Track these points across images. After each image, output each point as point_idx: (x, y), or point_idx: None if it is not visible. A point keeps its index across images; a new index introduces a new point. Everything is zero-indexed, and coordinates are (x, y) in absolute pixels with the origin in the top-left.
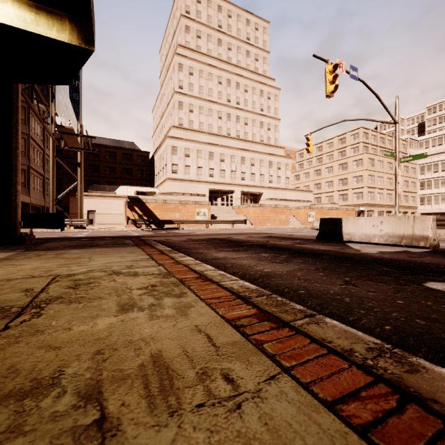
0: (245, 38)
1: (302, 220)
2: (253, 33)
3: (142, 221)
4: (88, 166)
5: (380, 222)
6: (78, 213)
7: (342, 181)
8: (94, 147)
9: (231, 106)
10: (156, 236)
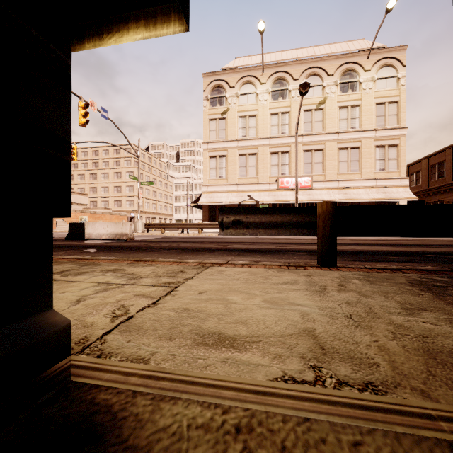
0: None
1: None
2: None
3: None
4: None
5: (107, 226)
6: None
7: (117, 188)
8: None
9: None
10: None
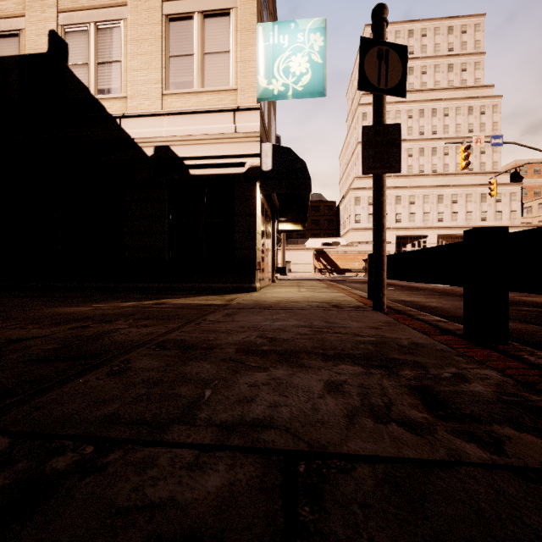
0: (445, 51)
1: None
2: (458, 40)
3: (325, 270)
4: None
5: None
6: (282, 264)
7: None
8: None
9: (424, 138)
10: (331, 279)
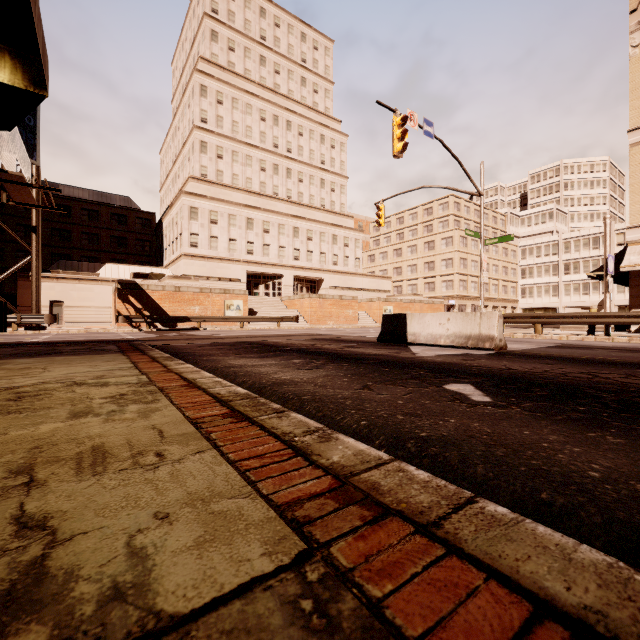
0: (299, 59)
1: (376, 316)
2: (311, 54)
3: (140, 318)
4: (52, 231)
5: (447, 320)
6: (33, 305)
7: (428, 265)
8: (61, 200)
9: (279, 153)
10: (158, 340)
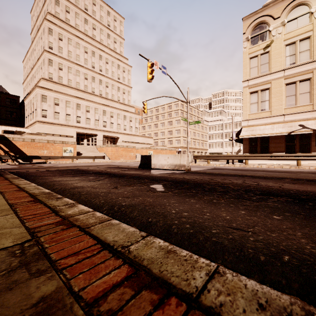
0: (106, 24)
1: None
2: (112, 22)
3: (7, 156)
4: None
5: (168, 158)
6: None
7: (169, 132)
8: None
9: (95, 71)
10: (17, 169)
